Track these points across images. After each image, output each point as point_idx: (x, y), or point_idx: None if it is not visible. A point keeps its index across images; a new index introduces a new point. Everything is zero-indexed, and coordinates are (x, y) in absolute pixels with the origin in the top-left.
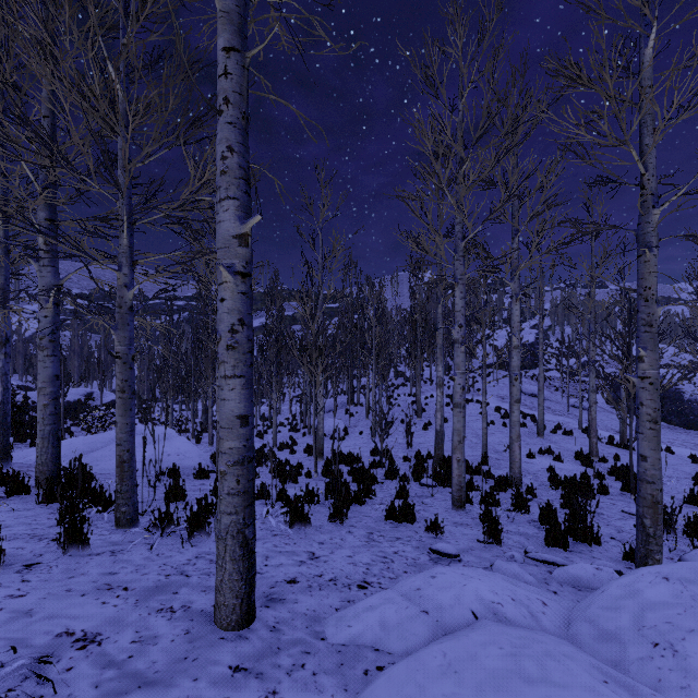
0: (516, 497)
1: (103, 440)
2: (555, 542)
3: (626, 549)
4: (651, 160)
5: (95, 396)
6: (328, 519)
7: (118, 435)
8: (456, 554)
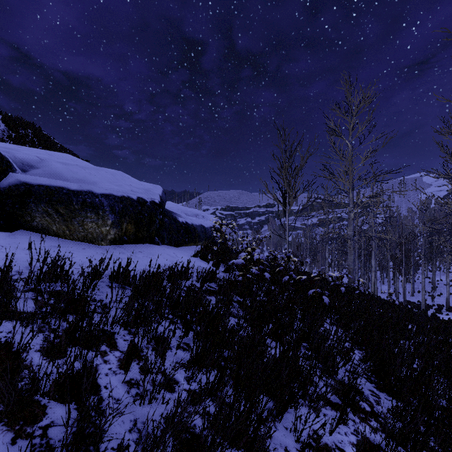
0: None
1: None
2: None
3: None
4: None
5: None
6: None
7: (388, 292)
8: None
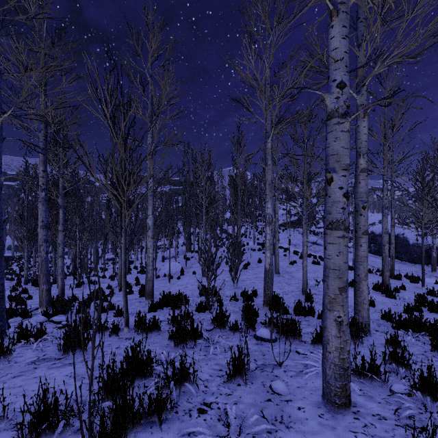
0: (421, 375)
1: None
2: None
3: None
4: None
5: None
6: None
7: None
8: None
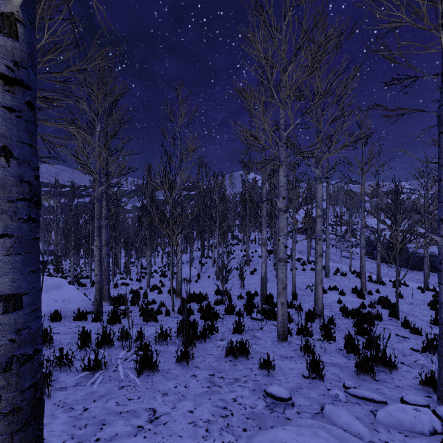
0: (325, 330)
1: None
2: (364, 373)
3: (416, 374)
4: None
5: None
6: (176, 362)
7: None
8: (289, 397)
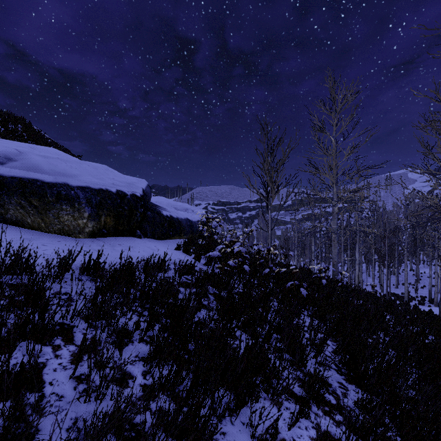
0: None
1: None
2: None
3: None
4: None
5: None
6: None
7: (373, 284)
8: None
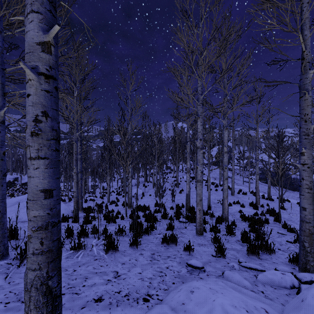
0: (228, 228)
1: (11, 202)
2: (253, 254)
3: (288, 255)
4: (308, 43)
5: (19, 179)
6: (129, 246)
7: None
8: (202, 267)
